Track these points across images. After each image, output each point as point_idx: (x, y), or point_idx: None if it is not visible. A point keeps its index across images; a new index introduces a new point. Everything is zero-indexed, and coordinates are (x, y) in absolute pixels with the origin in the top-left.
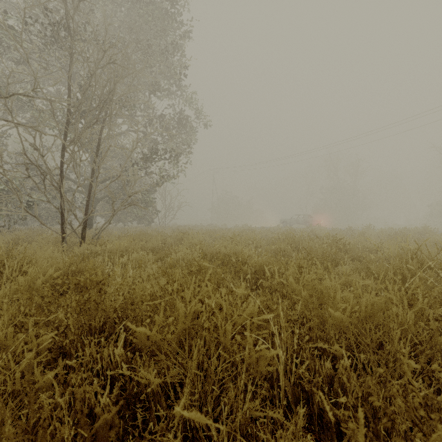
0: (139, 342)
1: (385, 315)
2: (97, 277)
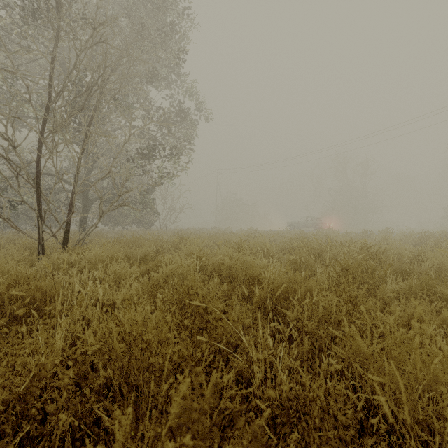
0: None
1: None
2: None
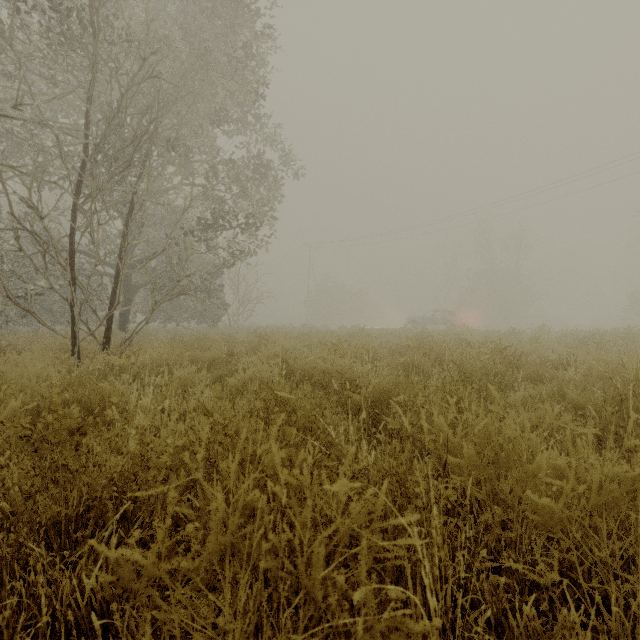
0: (116, 582)
1: (639, 503)
2: (71, 421)
